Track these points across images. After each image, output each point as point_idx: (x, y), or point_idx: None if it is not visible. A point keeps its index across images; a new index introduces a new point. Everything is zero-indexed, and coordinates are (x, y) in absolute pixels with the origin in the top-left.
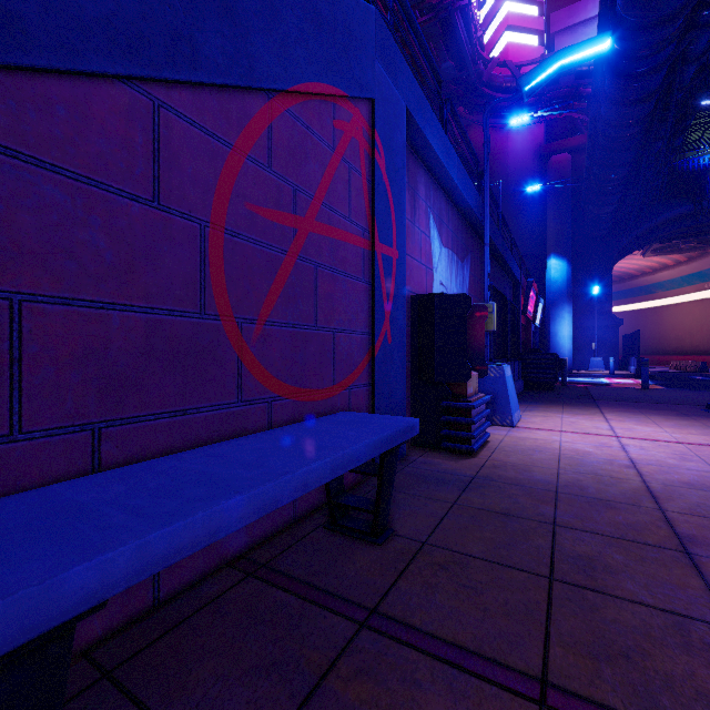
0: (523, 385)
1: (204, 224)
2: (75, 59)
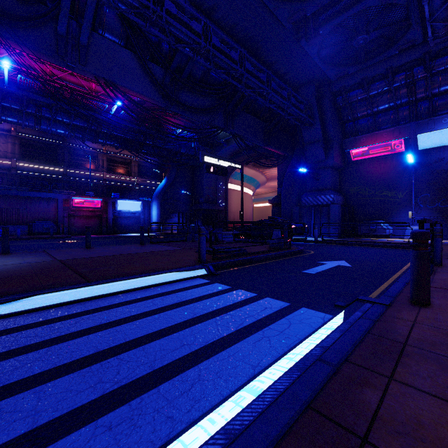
0: (27, 233)
1: None
2: None
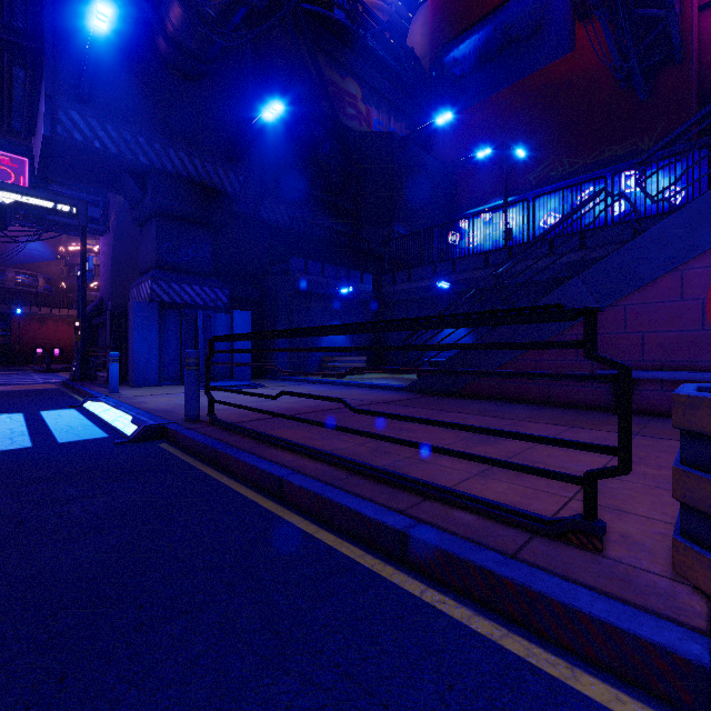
0: None
1: (704, 299)
2: (654, 277)
